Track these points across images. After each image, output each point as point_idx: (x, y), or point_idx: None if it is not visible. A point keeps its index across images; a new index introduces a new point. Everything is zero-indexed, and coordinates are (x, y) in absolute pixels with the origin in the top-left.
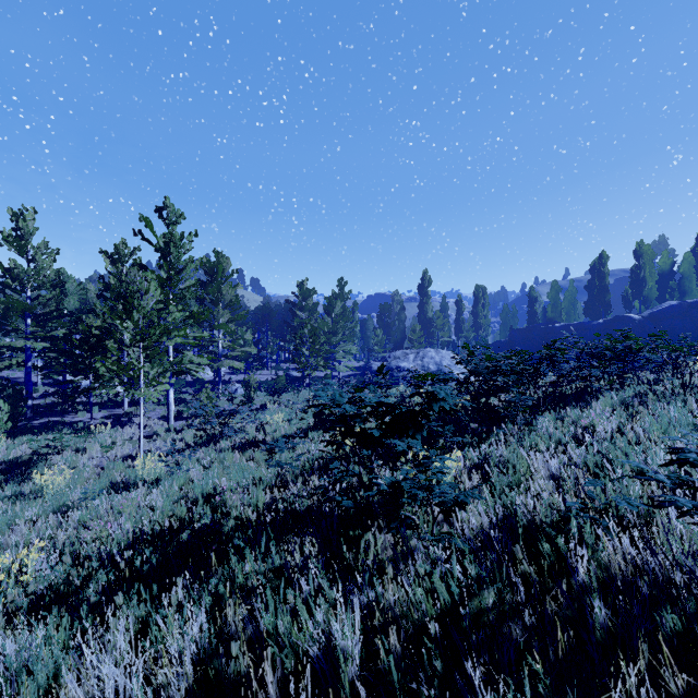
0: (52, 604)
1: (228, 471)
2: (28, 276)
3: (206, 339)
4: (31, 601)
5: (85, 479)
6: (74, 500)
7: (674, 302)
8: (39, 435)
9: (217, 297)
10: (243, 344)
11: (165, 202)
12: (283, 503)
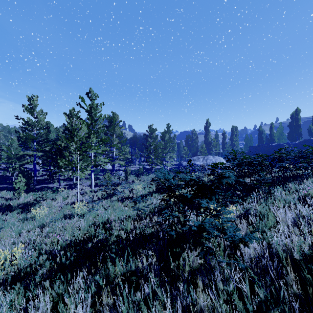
0: (21, 279)
1: (115, 211)
2: (35, 124)
3: (108, 151)
4: (13, 276)
5: (54, 212)
6: (47, 222)
7: None
8: (37, 192)
9: (113, 132)
10: (124, 153)
11: (90, 90)
12: (139, 229)
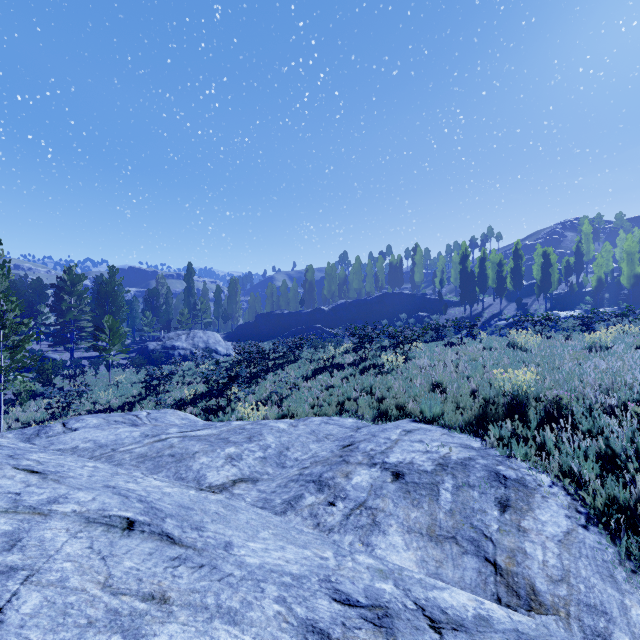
0: None
1: None
2: None
3: None
4: None
5: None
6: None
7: (343, 301)
8: None
9: None
10: None
11: None
12: None
